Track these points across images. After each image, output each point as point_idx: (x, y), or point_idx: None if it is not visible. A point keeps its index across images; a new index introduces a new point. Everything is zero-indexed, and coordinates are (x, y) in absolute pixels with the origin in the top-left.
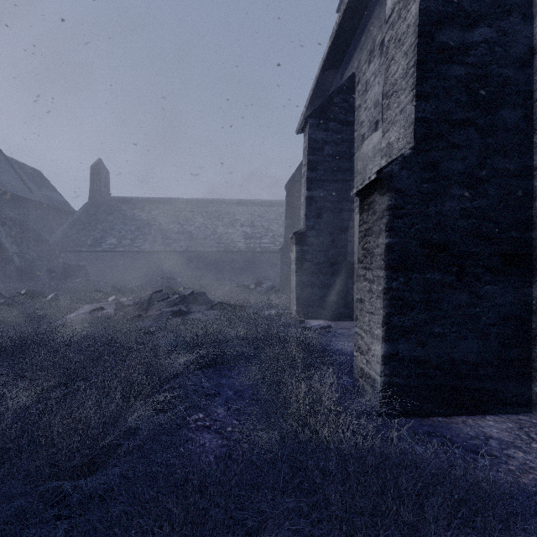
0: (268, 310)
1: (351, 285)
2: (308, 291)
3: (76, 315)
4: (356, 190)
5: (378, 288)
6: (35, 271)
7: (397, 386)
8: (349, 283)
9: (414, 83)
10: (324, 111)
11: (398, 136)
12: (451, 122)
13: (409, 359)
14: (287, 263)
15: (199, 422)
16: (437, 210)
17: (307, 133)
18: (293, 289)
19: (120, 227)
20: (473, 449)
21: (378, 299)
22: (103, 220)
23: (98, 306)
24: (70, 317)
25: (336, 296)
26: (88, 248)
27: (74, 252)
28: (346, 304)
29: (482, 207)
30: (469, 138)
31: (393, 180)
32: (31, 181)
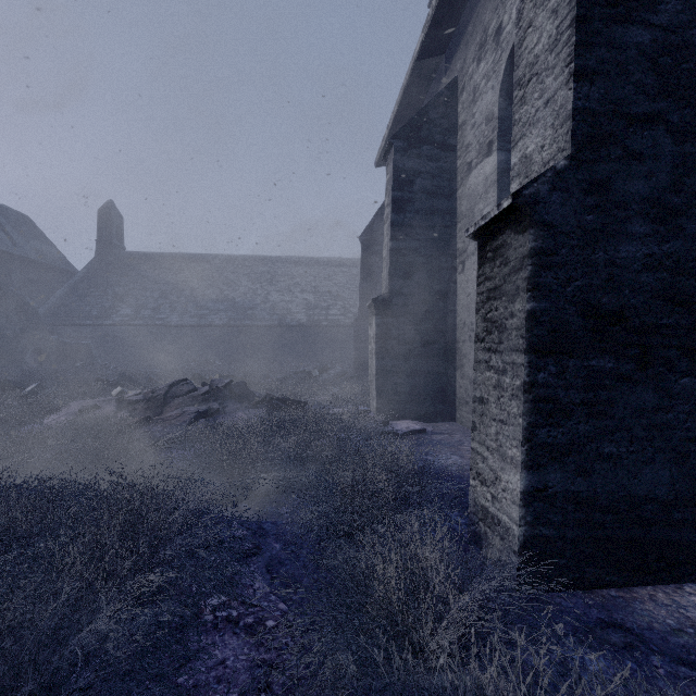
0: (338, 406)
1: (452, 372)
2: (393, 381)
3: (57, 418)
4: (474, 227)
5: (514, 382)
6: (18, 352)
7: (545, 541)
8: (449, 369)
9: (570, 53)
10: (415, 129)
11: (542, 142)
12: (630, 116)
13: (563, 497)
14: (363, 342)
15: (220, 611)
16: (608, 257)
17: (391, 161)
18: (372, 378)
19: (138, 293)
20: (683, 656)
21: (514, 399)
22: (115, 283)
23: (91, 404)
24: (48, 420)
25: (431, 387)
26: (93, 321)
27: (74, 326)
28: (445, 399)
29: (676, 254)
30: (657, 142)
31: (540, 209)
32: (15, 230)
